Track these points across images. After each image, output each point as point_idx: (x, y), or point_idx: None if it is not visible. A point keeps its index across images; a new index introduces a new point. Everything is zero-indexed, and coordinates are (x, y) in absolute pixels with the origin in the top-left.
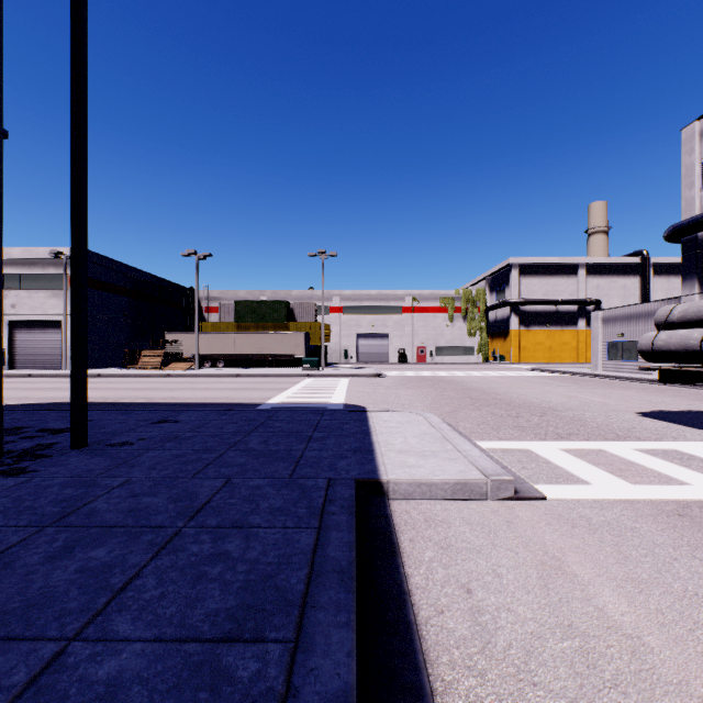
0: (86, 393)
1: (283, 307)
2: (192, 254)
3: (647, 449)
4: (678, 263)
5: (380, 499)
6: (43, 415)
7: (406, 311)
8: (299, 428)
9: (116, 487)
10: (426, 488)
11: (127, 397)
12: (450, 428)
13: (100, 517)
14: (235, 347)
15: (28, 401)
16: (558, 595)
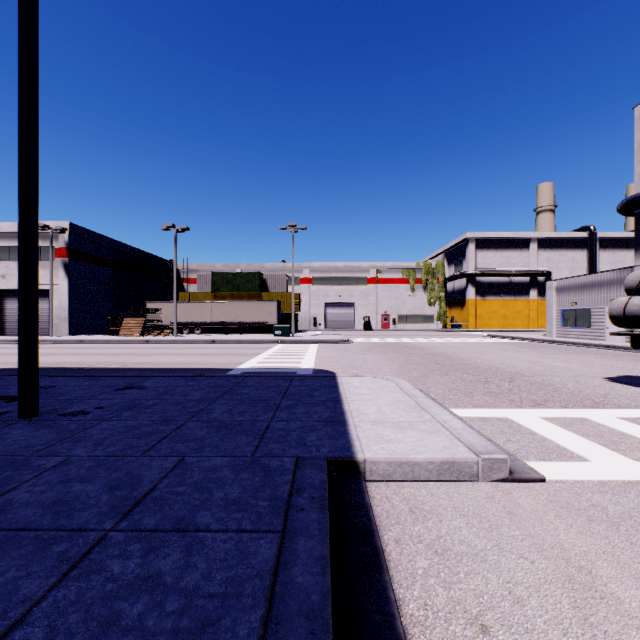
0: (36, 359)
1: (257, 277)
2: (171, 227)
3: (633, 418)
4: (622, 237)
5: (356, 481)
6: (8, 381)
7: (371, 282)
8: (267, 395)
9: (49, 468)
10: (408, 468)
11: (103, 362)
12: (424, 396)
13: (12, 514)
14: (212, 315)
15: (4, 366)
16: (608, 638)
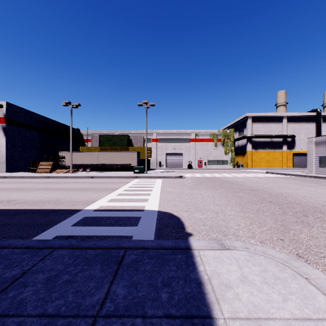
0: None
1: (126, 138)
2: (68, 104)
3: None
4: None
5: None
6: None
7: (192, 141)
8: None
9: None
10: None
11: None
12: None
13: None
14: (98, 160)
15: None
16: None
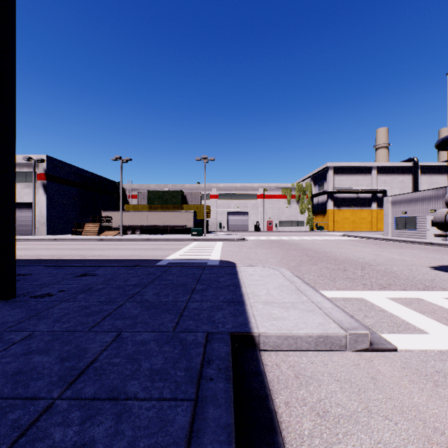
0: (13, 255)
1: (179, 194)
2: (118, 159)
3: None
4: (437, 166)
5: (252, 351)
6: None
7: (260, 197)
8: (185, 281)
9: (16, 342)
10: (292, 340)
11: (69, 254)
12: (301, 281)
13: None
14: (147, 221)
15: None
16: None
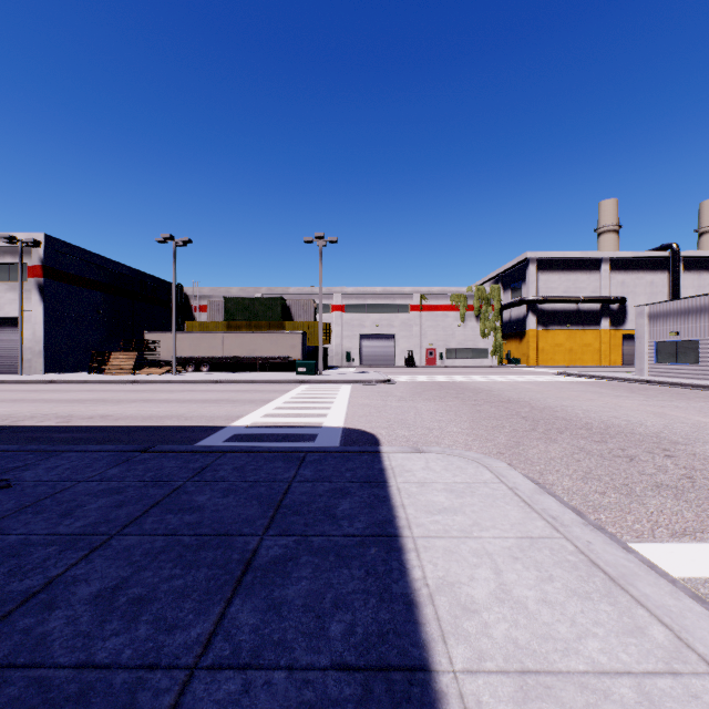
0: None
1: (279, 304)
2: (168, 239)
3: None
4: None
5: None
6: None
7: (414, 310)
8: (237, 516)
9: None
10: None
11: (42, 414)
12: (578, 519)
13: None
14: (223, 349)
15: None
16: None
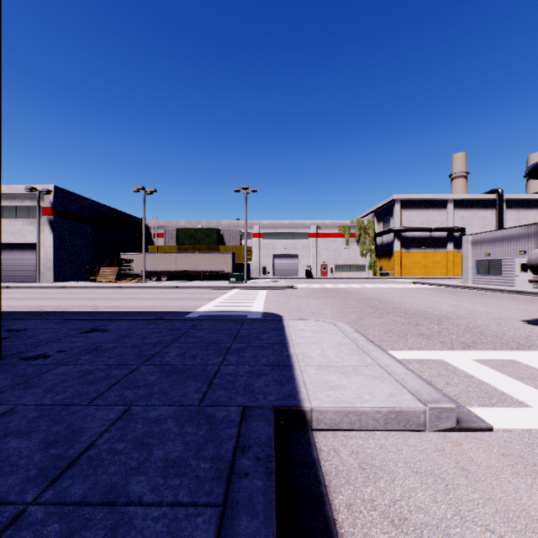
0: None
1: (215, 233)
2: (141, 189)
3: None
4: (526, 198)
5: (303, 432)
6: None
7: (312, 236)
8: (219, 338)
9: None
10: (355, 417)
11: (78, 305)
12: (364, 339)
13: None
14: (176, 265)
15: None
16: None
